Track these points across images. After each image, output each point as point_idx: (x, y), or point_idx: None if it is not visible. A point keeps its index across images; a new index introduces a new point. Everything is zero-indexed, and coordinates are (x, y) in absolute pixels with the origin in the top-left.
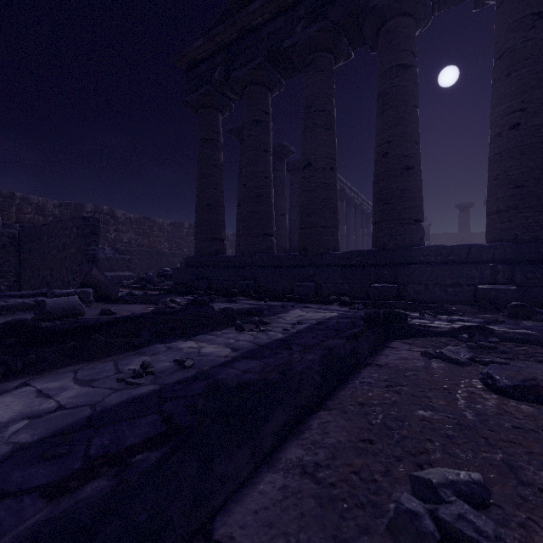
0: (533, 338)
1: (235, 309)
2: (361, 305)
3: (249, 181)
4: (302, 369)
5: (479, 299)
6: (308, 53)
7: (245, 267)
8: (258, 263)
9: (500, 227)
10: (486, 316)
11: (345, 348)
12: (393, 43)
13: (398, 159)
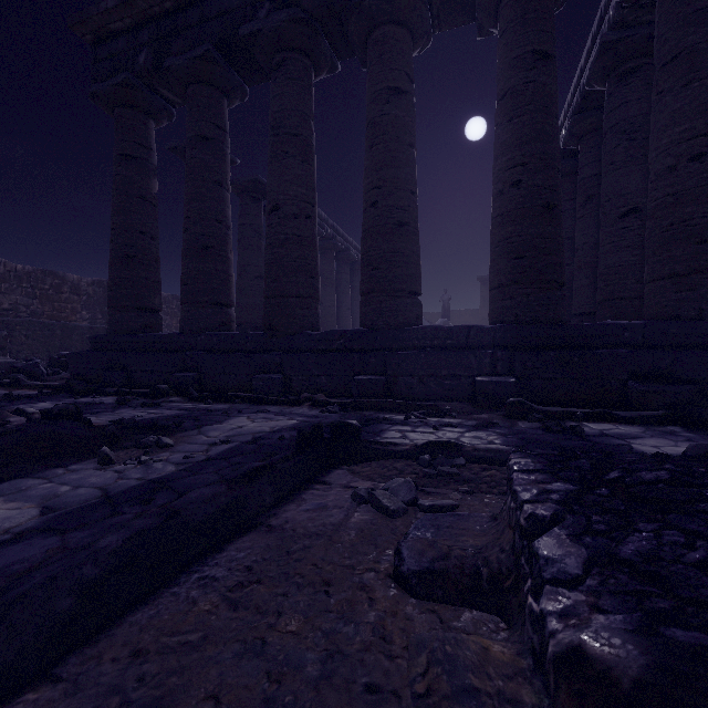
0: (504, 456)
1: (142, 419)
2: (336, 405)
3: (193, 225)
4: (28, 589)
5: (477, 395)
6: (275, 50)
7: (185, 352)
8: (205, 346)
9: (501, 305)
10: (482, 416)
11: (213, 503)
12: (384, 58)
13: (389, 212)
